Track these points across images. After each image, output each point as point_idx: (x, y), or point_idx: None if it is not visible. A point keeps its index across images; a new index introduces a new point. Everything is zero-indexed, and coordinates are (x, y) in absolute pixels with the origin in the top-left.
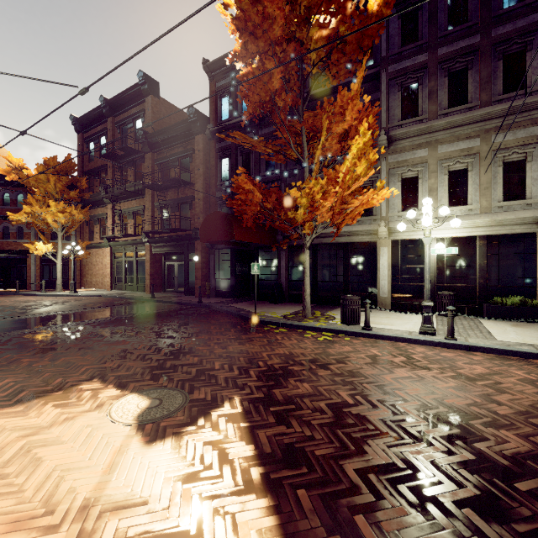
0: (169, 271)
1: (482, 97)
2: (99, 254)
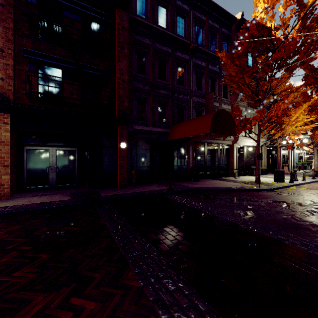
0: (32, 160)
1: None
2: None
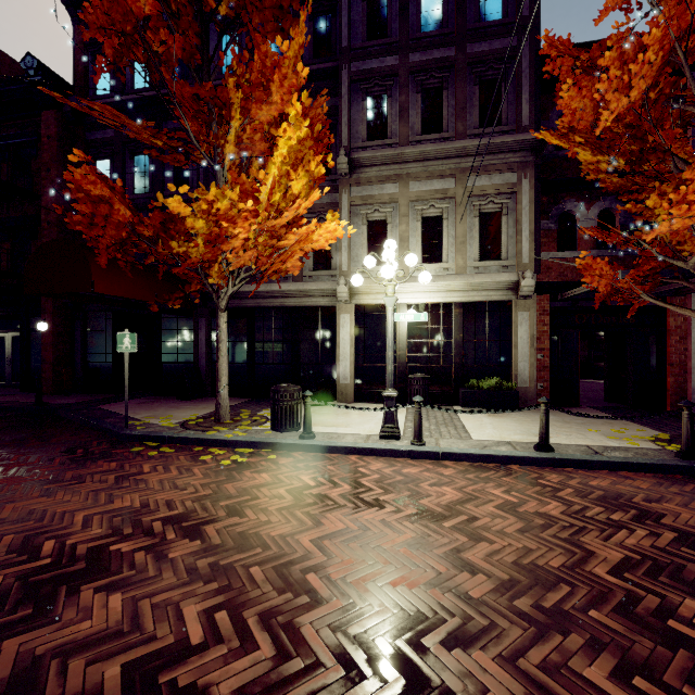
0: None
1: (458, 127)
2: None
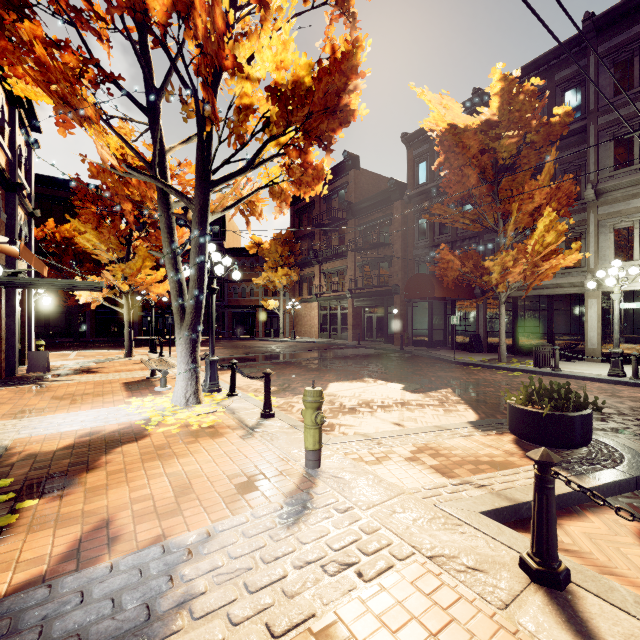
0: (368, 323)
1: None
2: (307, 307)
